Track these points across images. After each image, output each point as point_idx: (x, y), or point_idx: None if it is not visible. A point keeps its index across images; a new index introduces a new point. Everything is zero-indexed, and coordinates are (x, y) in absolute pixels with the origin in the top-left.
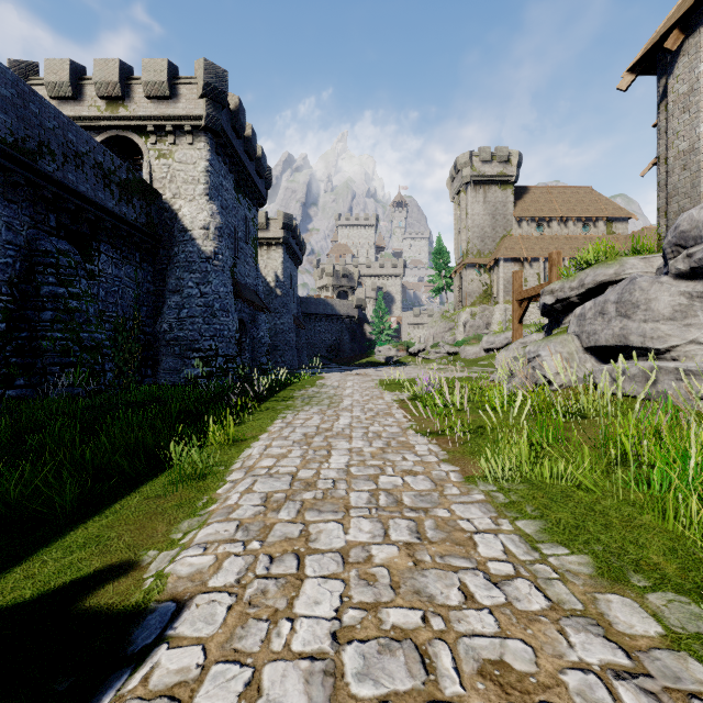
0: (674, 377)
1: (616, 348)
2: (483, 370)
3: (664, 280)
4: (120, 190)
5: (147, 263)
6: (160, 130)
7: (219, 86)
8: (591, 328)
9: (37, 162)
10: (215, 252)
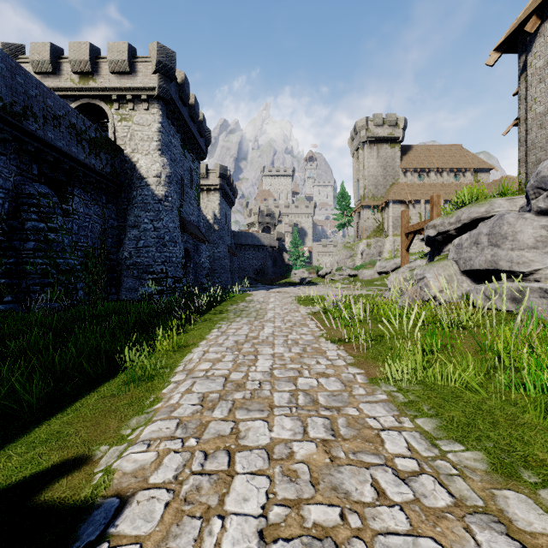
0: (538, 295)
1: (488, 271)
2: (377, 289)
3: (527, 216)
4: (89, 146)
5: (112, 204)
6: (122, 98)
7: (168, 64)
8: (467, 255)
9: (22, 122)
10: (166, 195)
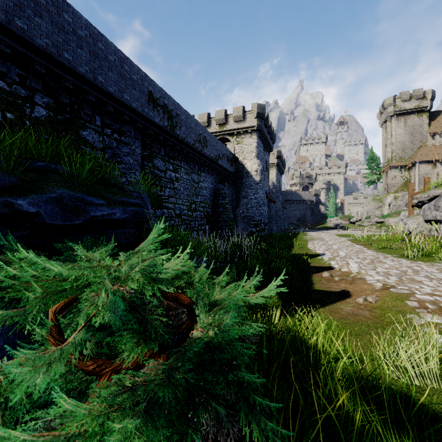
0: None
1: (434, 220)
2: None
3: None
4: (230, 162)
5: (234, 186)
6: (238, 133)
7: (262, 112)
8: (426, 214)
9: (218, 161)
10: (260, 180)
